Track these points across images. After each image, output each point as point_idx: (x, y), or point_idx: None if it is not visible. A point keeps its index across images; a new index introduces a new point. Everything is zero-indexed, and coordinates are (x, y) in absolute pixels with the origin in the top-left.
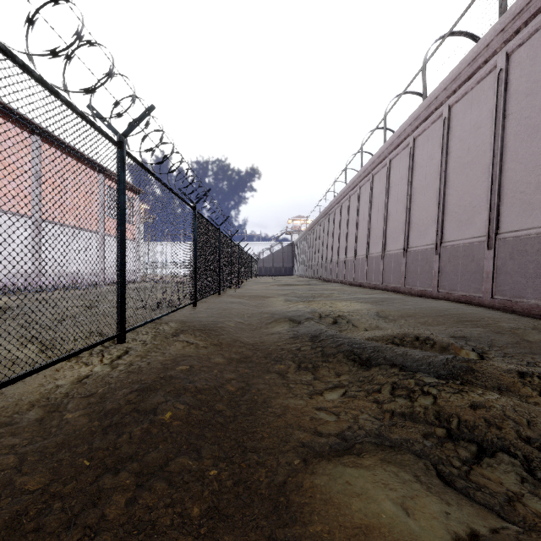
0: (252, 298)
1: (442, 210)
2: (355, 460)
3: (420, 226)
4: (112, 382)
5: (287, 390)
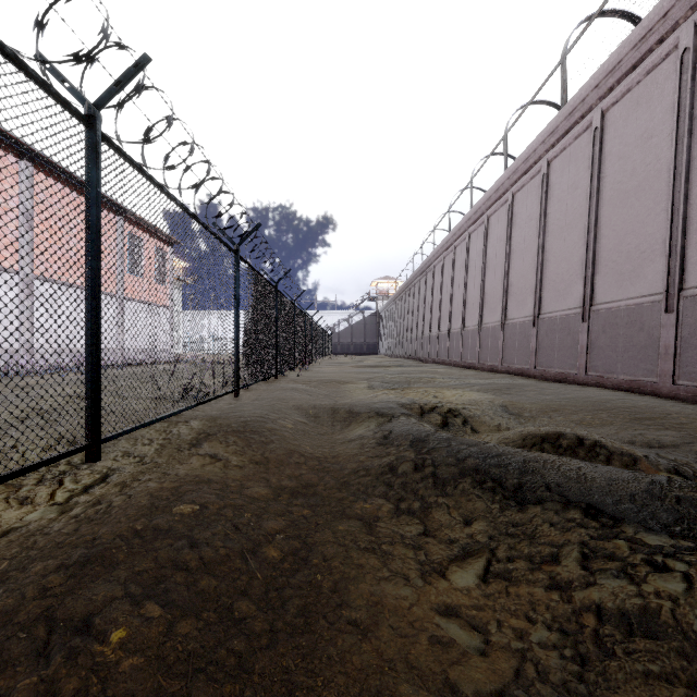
0: (322, 384)
1: (592, 259)
2: None
3: (558, 283)
4: (39, 547)
5: (379, 557)
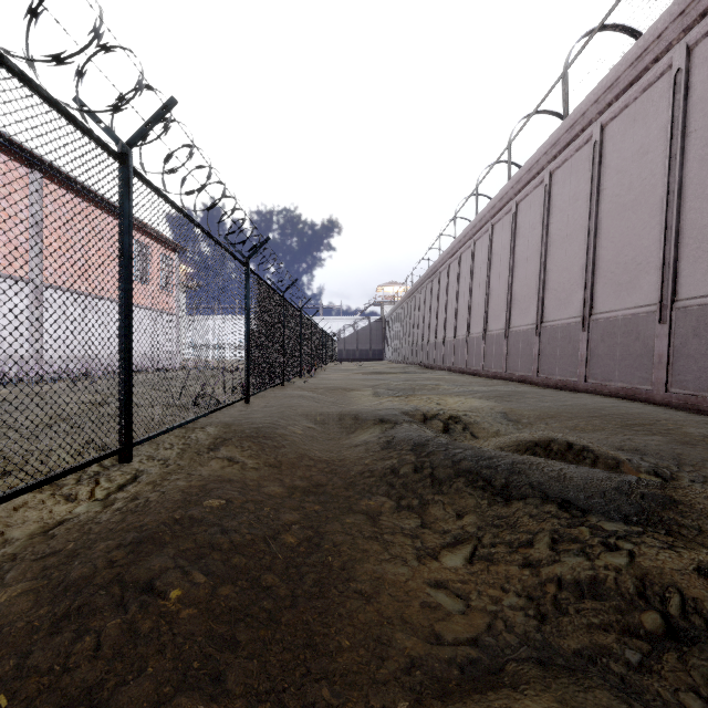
0: (328, 392)
1: (592, 270)
2: (510, 699)
3: (560, 292)
4: (95, 533)
5: (381, 543)
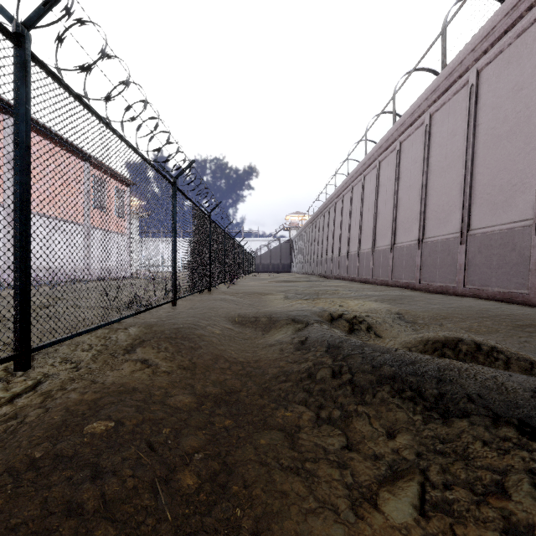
0: (247, 296)
1: (469, 193)
2: None
3: (439, 212)
4: None
5: (304, 482)
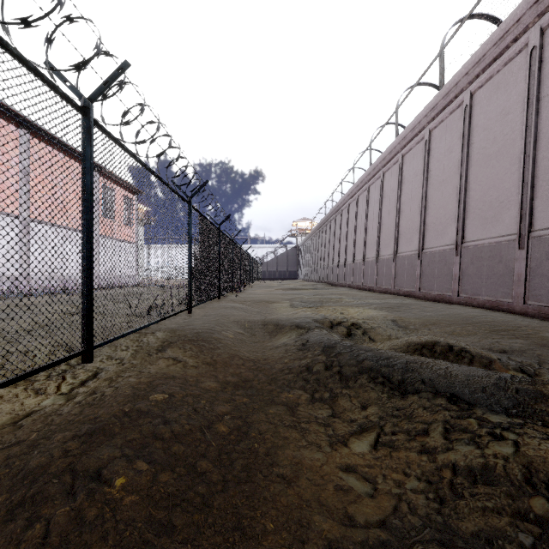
0: (255, 304)
1: (463, 207)
2: None
3: (437, 225)
4: (56, 424)
5: (299, 431)
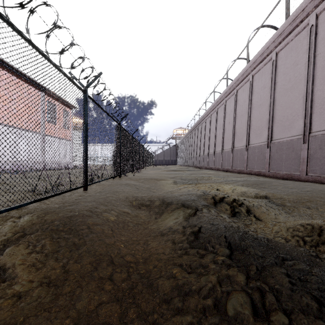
0: (146, 181)
1: (310, 105)
2: None
3: (284, 121)
4: None
5: None
